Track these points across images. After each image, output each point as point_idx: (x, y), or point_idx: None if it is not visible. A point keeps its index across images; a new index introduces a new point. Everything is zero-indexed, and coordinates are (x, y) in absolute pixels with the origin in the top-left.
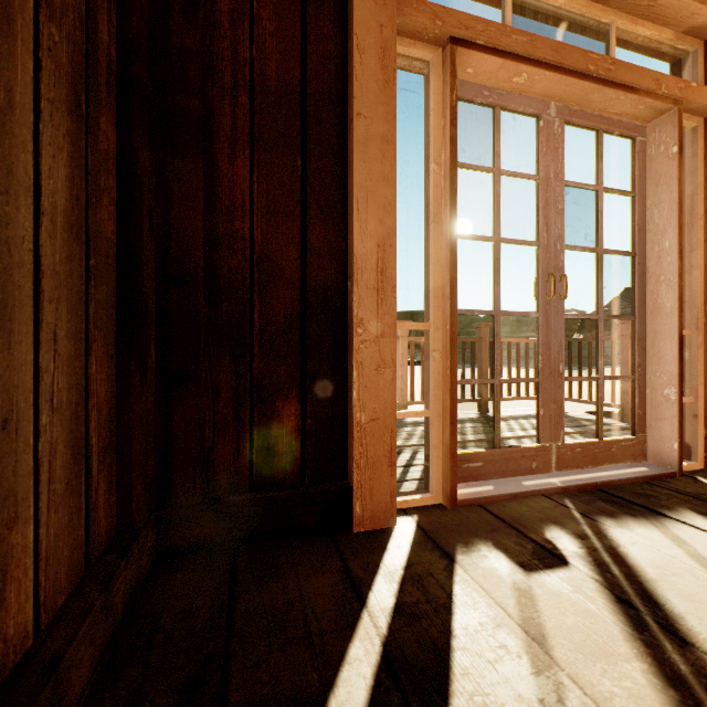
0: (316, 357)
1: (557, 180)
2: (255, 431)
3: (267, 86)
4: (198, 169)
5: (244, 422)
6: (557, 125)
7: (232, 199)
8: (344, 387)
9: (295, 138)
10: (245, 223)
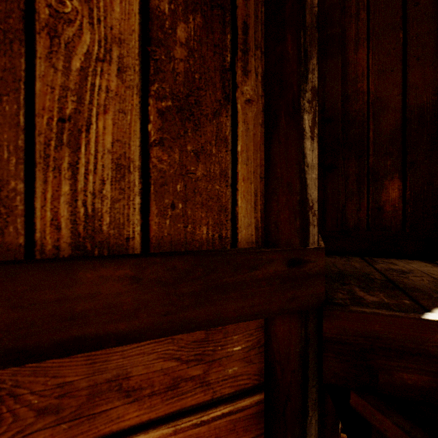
0: (413, 152)
1: None
2: (370, 198)
3: (378, 1)
4: (338, 62)
5: (363, 193)
6: None
7: (355, 73)
8: (437, 170)
9: (397, 22)
10: (363, 83)
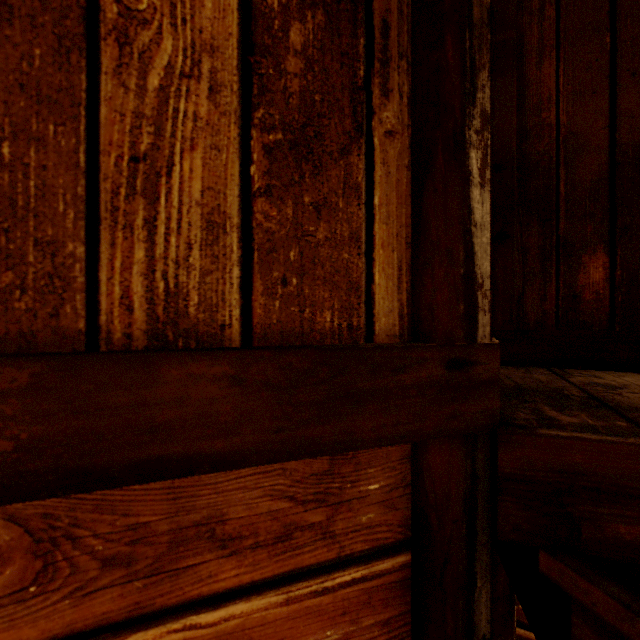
0: (627, 213)
1: None
2: (560, 281)
3: None
4: (513, 82)
5: (550, 274)
6: None
7: (539, 97)
8: None
9: (602, 21)
10: (551, 112)
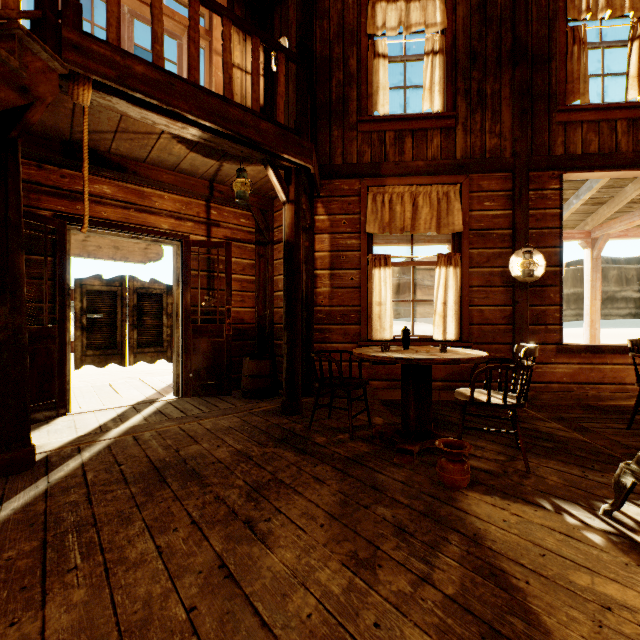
0: None
1: (129, 40)
2: None
3: None
4: None
5: None
6: (129, 17)
7: None
8: None
9: None
10: None
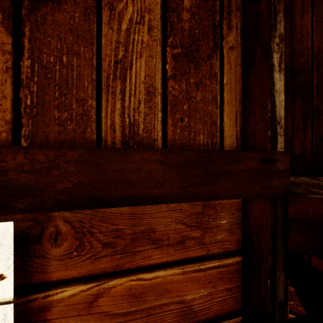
0: None
1: None
2: (314, 131)
3: None
4: (287, 27)
5: (308, 127)
6: None
7: (301, 34)
8: None
9: None
10: (308, 41)
